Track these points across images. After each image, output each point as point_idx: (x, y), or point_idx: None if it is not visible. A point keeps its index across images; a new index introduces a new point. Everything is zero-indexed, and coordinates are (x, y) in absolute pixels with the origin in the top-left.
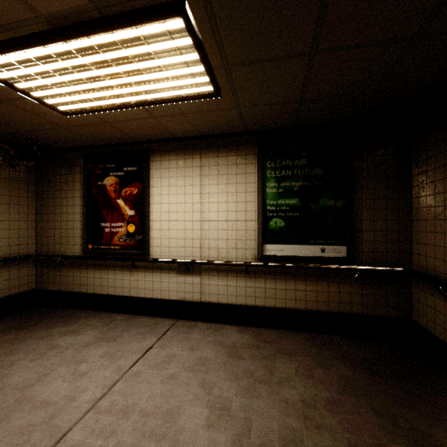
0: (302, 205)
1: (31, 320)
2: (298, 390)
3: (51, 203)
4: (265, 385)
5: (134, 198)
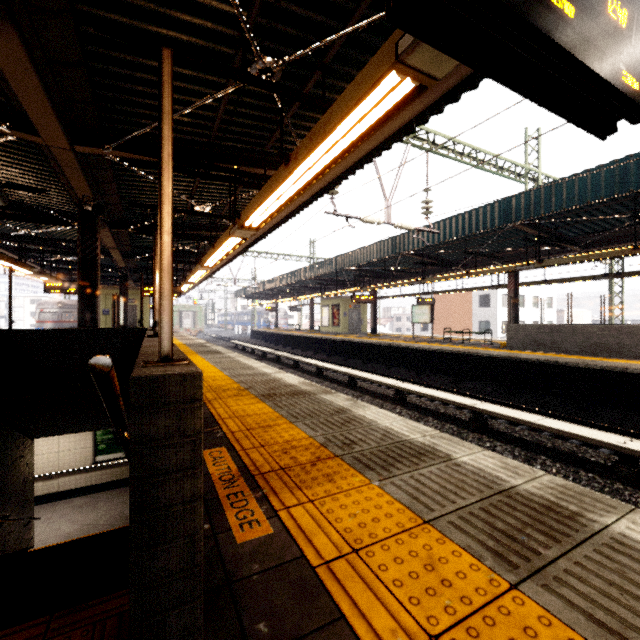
0: (114, 437)
1: None
2: (104, 509)
3: None
4: (92, 512)
5: None
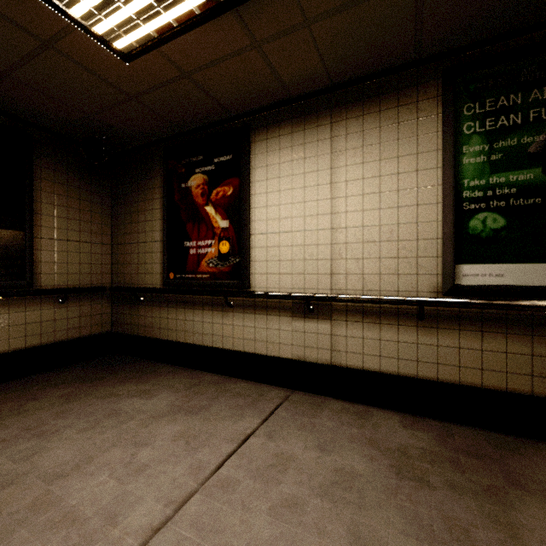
0: None
1: (100, 371)
2: None
3: (127, 220)
4: None
5: (228, 201)
